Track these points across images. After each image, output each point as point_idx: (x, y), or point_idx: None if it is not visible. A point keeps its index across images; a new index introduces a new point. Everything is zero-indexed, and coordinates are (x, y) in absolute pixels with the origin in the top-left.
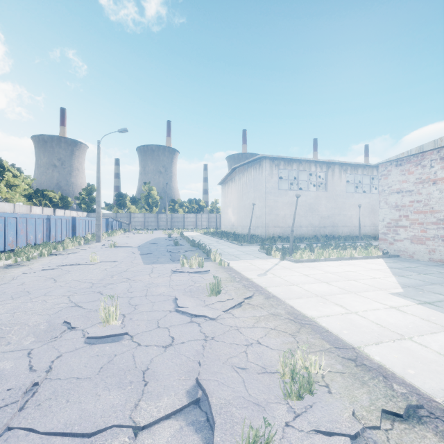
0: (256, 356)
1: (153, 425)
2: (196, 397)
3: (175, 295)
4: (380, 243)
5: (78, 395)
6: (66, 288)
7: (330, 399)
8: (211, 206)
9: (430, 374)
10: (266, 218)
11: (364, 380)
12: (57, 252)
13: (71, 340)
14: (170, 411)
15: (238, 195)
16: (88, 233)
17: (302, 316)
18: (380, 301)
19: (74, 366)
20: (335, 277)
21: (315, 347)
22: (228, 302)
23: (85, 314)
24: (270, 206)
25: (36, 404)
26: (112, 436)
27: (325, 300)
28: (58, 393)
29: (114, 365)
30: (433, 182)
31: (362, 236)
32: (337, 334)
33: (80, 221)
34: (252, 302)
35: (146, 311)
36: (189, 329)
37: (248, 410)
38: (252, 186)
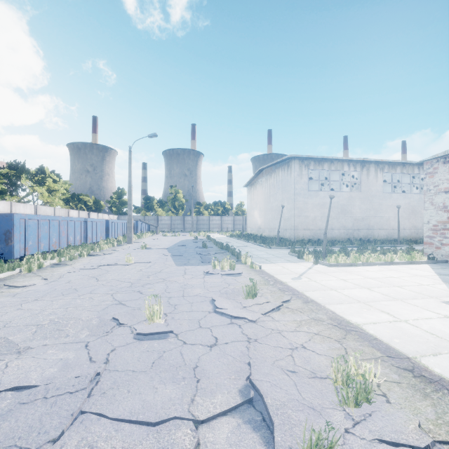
0: (303, 360)
1: (211, 420)
2: (249, 397)
3: (212, 297)
4: (425, 248)
5: (137, 387)
6: (108, 286)
7: (391, 409)
8: (237, 208)
9: None
10: (295, 220)
11: (426, 392)
12: (95, 252)
13: (121, 335)
14: (226, 408)
15: (265, 197)
16: (120, 235)
17: (346, 322)
18: (432, 310)
19: (128, 360)
20: (376, 283)
21: (365, 355)
22: (266, 305)
23: (130, 312)
24: (300, 208)
25: (101, 392)
26: (175, 427)
27: (369, 306)
28: (118, 383)
29: (165, 361)
30: None
31: (401, 240)
32: (387, 342)
33: (112, 224)
34: (291, 306)
35: (185, 311)
36: (231, 330)
37: (304, 413)
38: (280, 188)
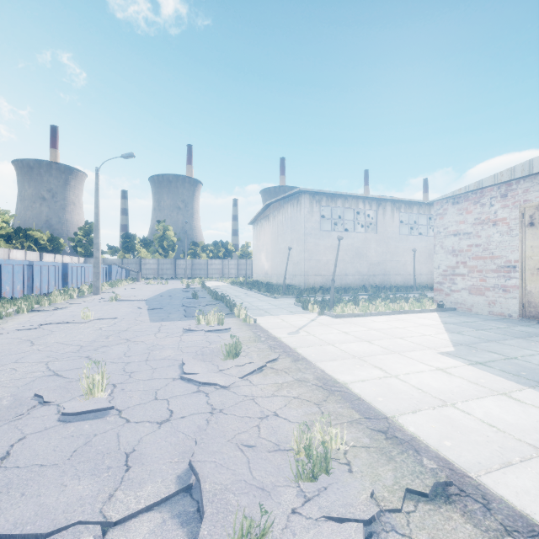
0: (270, 430)
1: (129, 520)
2: (188, 483)
3: (183, 359)
4: (435, 295)
5: (38, 487)
6: (45, 352)
7: (349, 479)
8: (242, 250)
9: (468, 446)
10: (305, 264)
11: (392, 455)
12: (41, 307)
13: (41, 417)
14: (152, 501)
15: (272, 237)
16: (84, 283)
17: (332, 382)
18: (426, 362)
19: (39, 450)
20: (379, 335)
21: (342, 418)
22: (247, 366)
23: (64, 385)
24: (310, 250)
25: None
26: (74, 536)
27: (363, 361)
28: (13, 484)
29: (92, 447)
30: (493, 223)
31: (418, 287)
32: (370, 401)
33: (73, 268)
34: (277, 365)
35: (143, 379)
36: (194, 401)
37: (249, 496)
38: (289, 227)
